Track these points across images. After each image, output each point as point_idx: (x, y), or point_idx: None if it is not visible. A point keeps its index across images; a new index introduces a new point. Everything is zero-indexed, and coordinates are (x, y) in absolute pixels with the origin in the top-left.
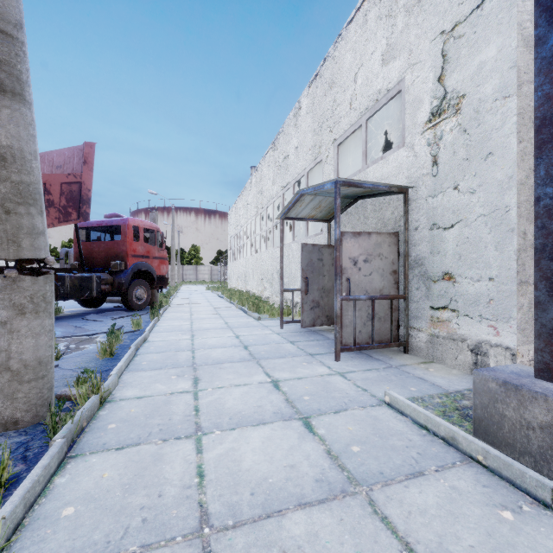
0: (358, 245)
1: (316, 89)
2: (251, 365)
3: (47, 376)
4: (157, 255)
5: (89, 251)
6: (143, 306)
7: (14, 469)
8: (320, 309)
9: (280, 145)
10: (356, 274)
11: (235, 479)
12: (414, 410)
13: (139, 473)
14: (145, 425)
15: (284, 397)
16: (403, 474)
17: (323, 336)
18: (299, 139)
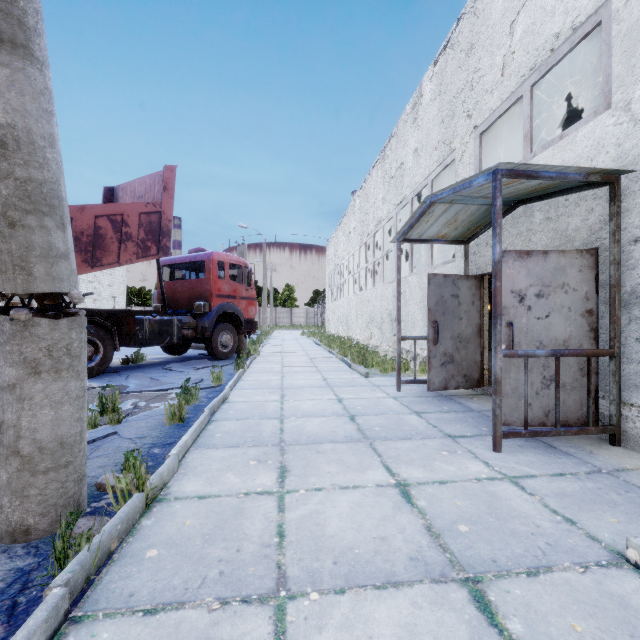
0: (526, 271)
1: (446, 64)
2: (361, 450)
3: (72, 463)
4: (245, 295)
5: (172, 292)
6: (229, 354)
7: None
8: (455, 366)
9: (392, 152)
10: (523, 316)
11: None
12: None
13: None
14: (199, 559)
15: (423, 521)
16: None
17: (462, 405)
18: (419, 138)
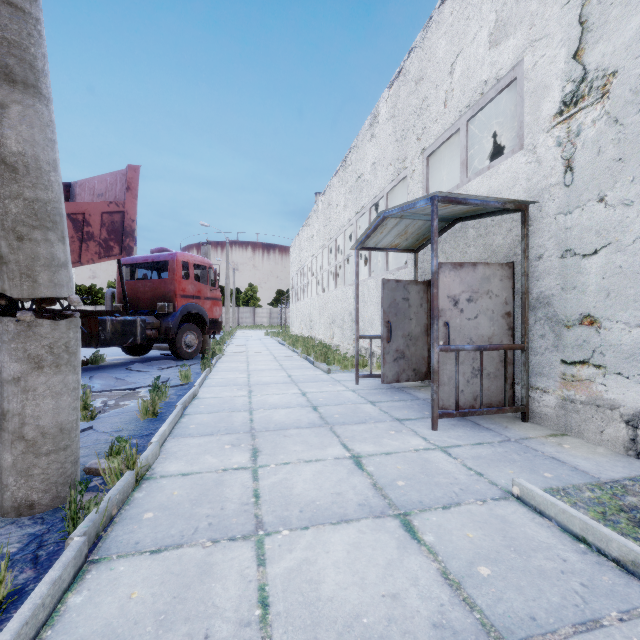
0: (459, 280)
1: (399, 89)
2: (323, 433)
3: (70, 446)
4: (209, 295)
5: (134, 291)
6: (194, 354)
7: (19, 577)
8: (406, 361)
9: (352, 162)
10: (457, 317)
11: (313, 615)
12: (562, 512)
13: (179, 595)
14: (190, 516)
15: (371, 480)
16: (569, 623)
17: (411, 395)
18: (377, 153)
